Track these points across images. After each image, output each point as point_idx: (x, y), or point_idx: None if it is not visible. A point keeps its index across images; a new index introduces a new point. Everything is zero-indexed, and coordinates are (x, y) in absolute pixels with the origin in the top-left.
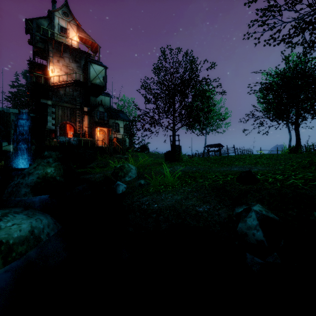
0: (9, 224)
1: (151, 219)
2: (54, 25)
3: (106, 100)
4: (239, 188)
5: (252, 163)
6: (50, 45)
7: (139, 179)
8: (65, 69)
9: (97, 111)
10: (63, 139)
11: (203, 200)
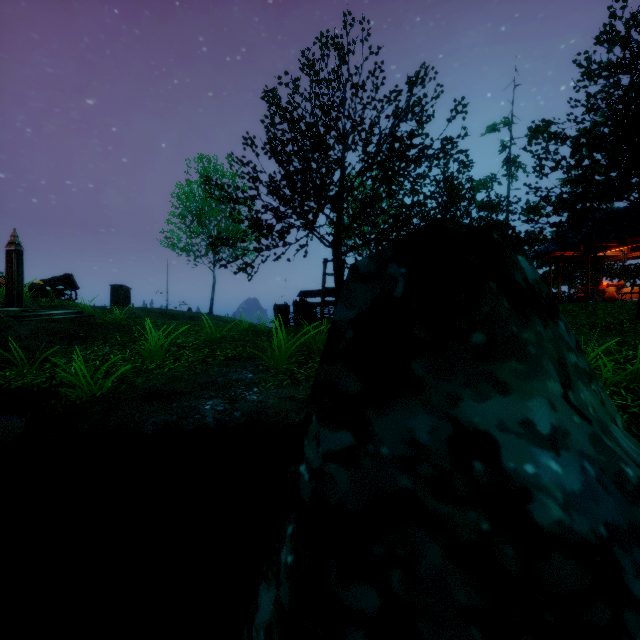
0: None
1: None
2: None
3: None
4: None
5: None
6: None
7: None
8: None
9: None
10: None
11: None
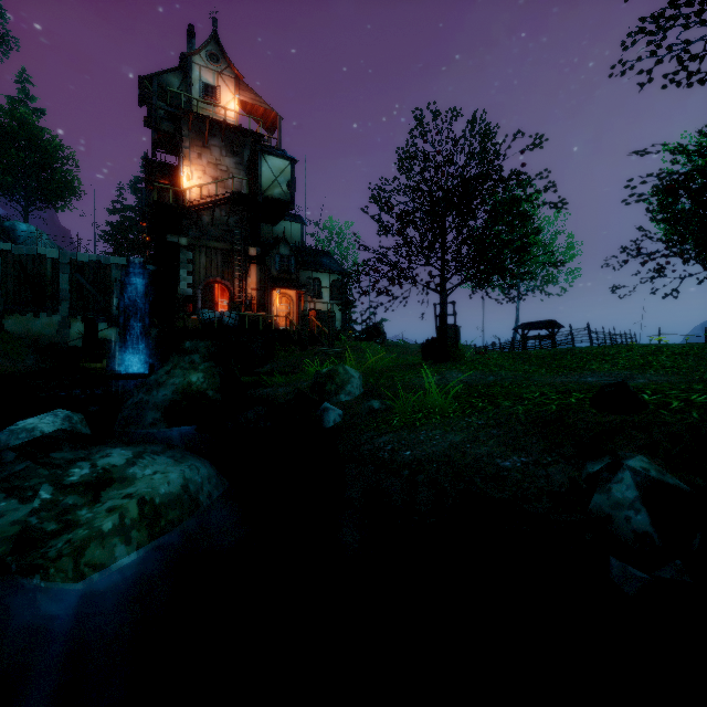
0: (148, 471)
1: (400, 480)
2: (192, 83)
3: (293, 231)
4: (597, 421)
5: (634, 365)
6: (185, 124)
7: (369, 399)
8: (213, 172)
9: (276, 254)
10: (210, 315)
11: (511, 445)
